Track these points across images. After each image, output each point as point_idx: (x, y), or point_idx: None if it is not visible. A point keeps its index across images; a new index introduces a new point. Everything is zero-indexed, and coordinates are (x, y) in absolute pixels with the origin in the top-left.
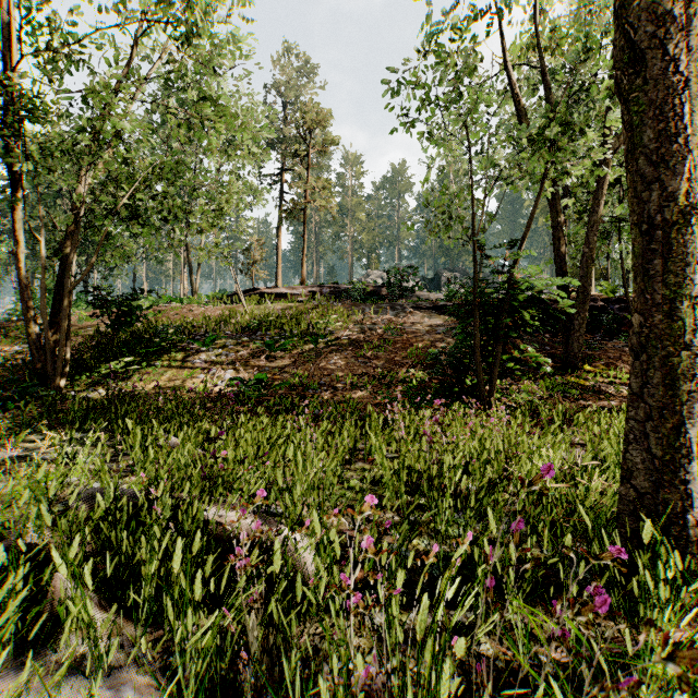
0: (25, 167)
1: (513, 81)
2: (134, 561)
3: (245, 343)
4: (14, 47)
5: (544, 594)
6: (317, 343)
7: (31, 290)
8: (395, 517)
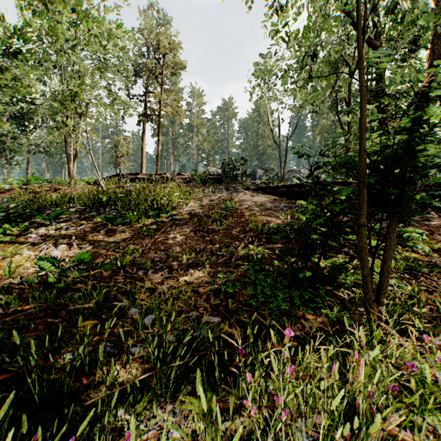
0: None
1: None
2: None
3: (91, 216)
4: None
5: None
6: (158, 217)
7: None
8: None
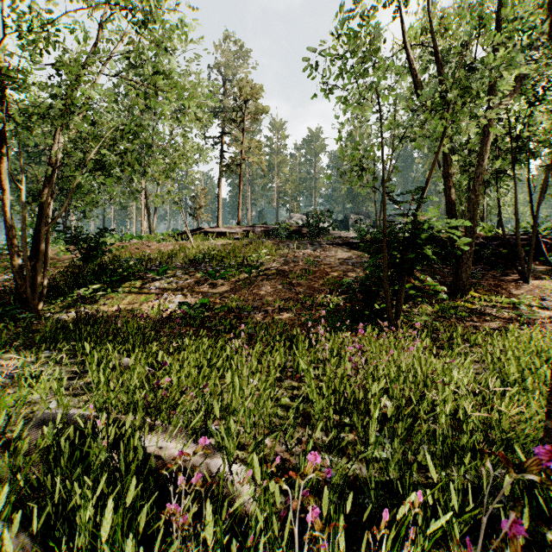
0: (7, 127)
1: (411, 58)
2: (68, 508)
3: (192, 272)
4: (1, 29)
5: (476, 529)
6: (251, 272)
7: (15, 230)
8: (323, 437)
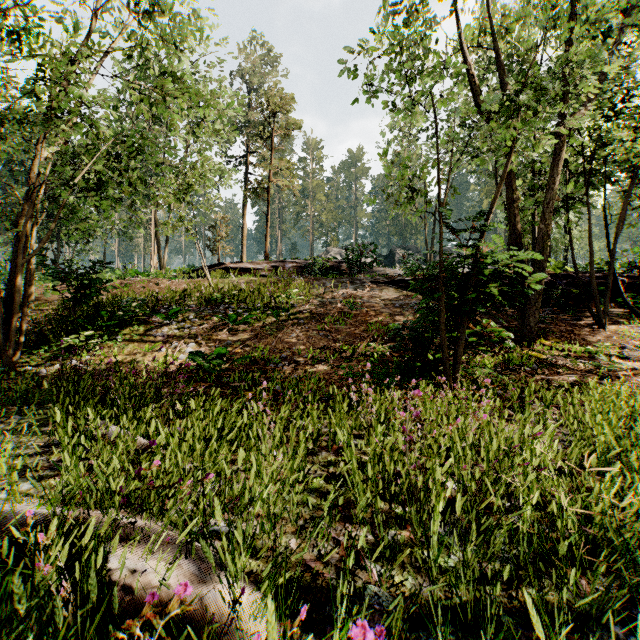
0: None
1: (469, 62)
2: None
3: (209, 316)
4: None
5: None
6: (279, 316)
7: None
8: (368, 536)
